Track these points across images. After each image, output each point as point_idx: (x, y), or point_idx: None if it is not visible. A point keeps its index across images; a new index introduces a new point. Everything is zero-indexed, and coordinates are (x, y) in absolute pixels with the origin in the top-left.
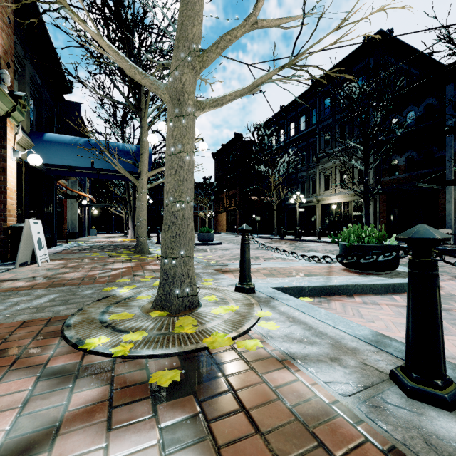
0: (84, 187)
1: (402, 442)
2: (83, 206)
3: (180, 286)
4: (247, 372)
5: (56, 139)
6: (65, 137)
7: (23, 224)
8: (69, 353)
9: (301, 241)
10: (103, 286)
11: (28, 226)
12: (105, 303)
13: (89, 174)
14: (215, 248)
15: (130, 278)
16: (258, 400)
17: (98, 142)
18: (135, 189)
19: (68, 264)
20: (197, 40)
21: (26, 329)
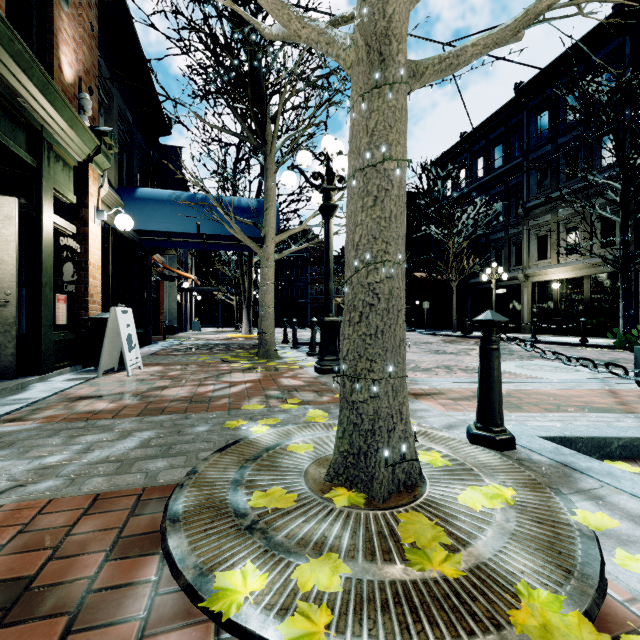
0: (185, 266)
1: None
2: (183, 291)
3: (387, 438)
4: None
5: (151, 195)
6: (162, 192)
7: (108, 314)
8: (180, 615)
9: (501, 341)
10: (224, 418)
11: (114, 316)
12: (235, 457)
13: (193, 244)
14: None
15: (261, 401)
16: None
17: (206, 196)
18: (251, 266)
19: (167, 373)
20: None
21: (97, 516)
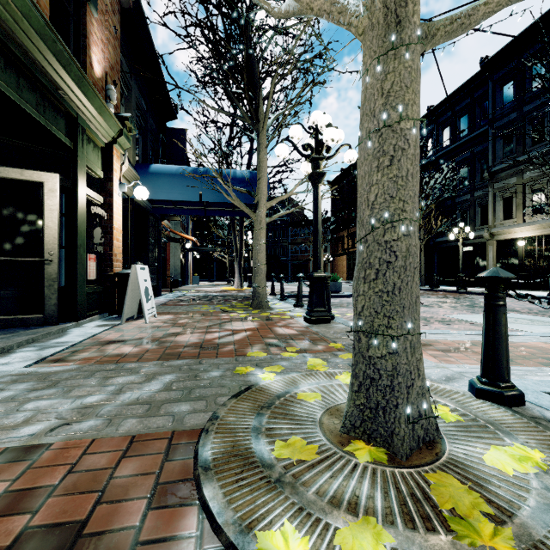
0: (186, 229)
1: None
2: (185, 251)
3: (406, 395)
4: None
5: (162, 170)
6: (171, 167)
7: (129, 271)
8: None
9: (468, 295)
10: (233, 364)
11: (134, 272)
12: (250, 404)
13: (195, 210)
14: (348, 302)
15: (262, 348)
16: None
17: (206, 170)
18: (242, 229)
19: (177, 321)
20: None
21: (135, 458)
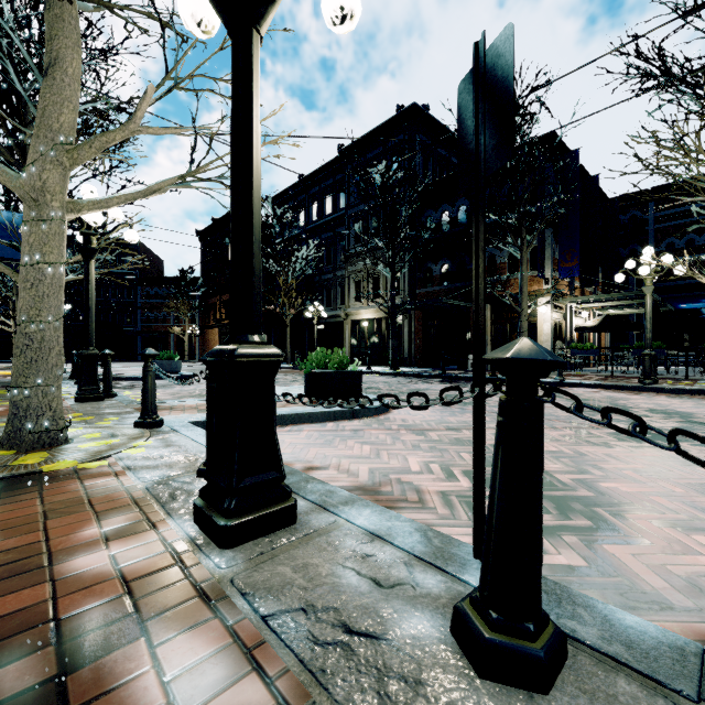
0: None
1: (154, 495)
2: None
3: (37, 420)
4: (73, 482)
5: None
6: None
7: None
8: None
9: None
10: None
11: None
12: None
13: None
14: None
15: None
16: (64, 494)
17: None
18: None
19: None
20: (68, 130)
21: None
